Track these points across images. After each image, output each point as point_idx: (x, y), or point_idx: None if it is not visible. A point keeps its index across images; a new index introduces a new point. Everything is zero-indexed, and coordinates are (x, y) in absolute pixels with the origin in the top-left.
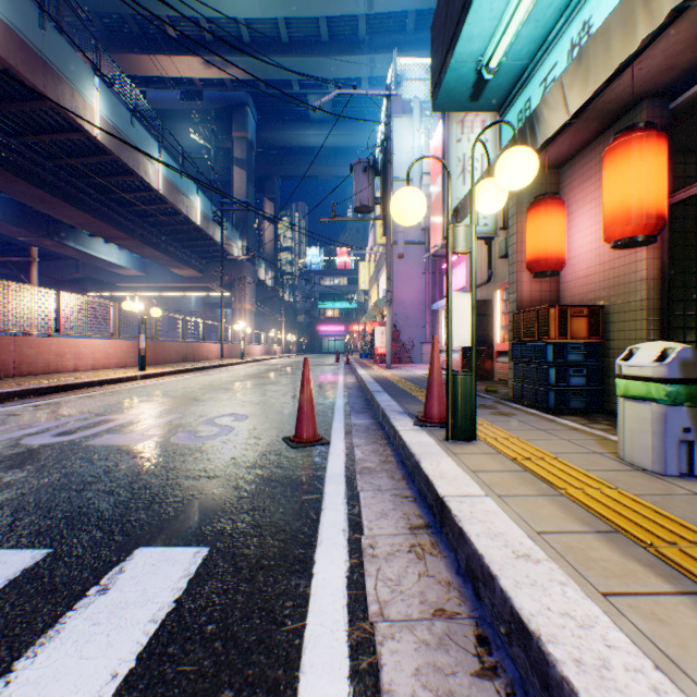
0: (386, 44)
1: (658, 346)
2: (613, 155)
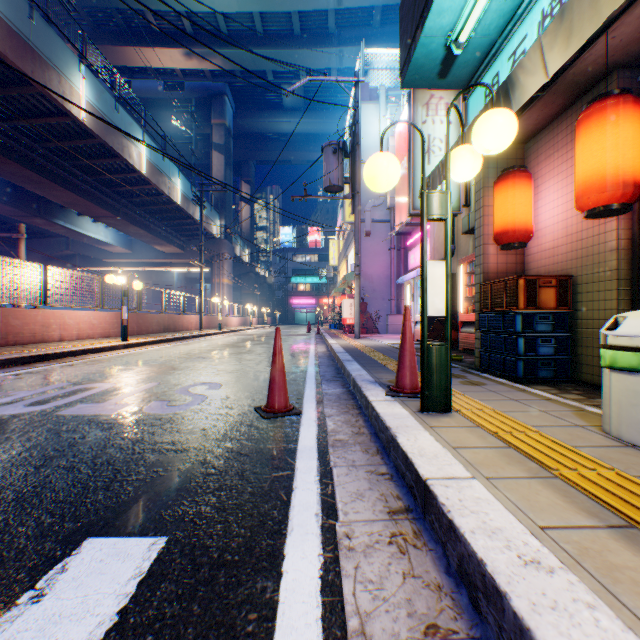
0: (353, 37)
1: None
2: (588, 122)
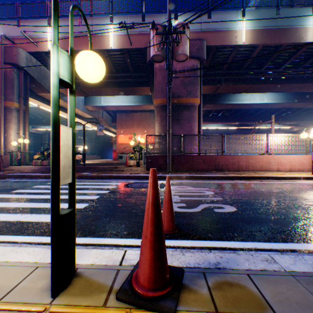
0: None
1: None
2: None
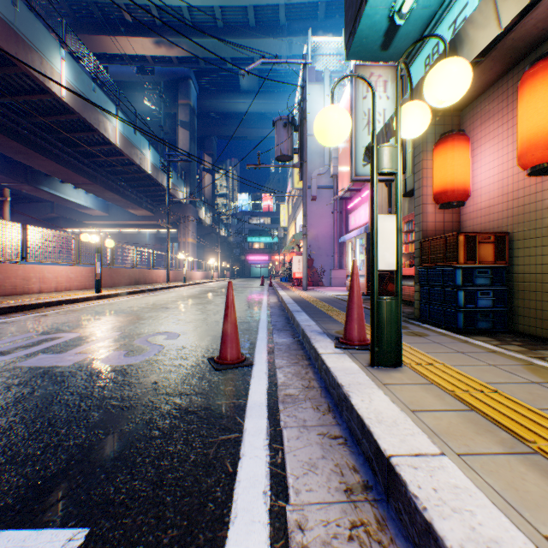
0: (301, 28)
1: None
2: (532, 81)
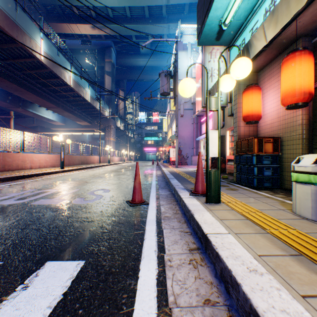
0: (175, 18)
1: (314, 156)
2: (287, 63)
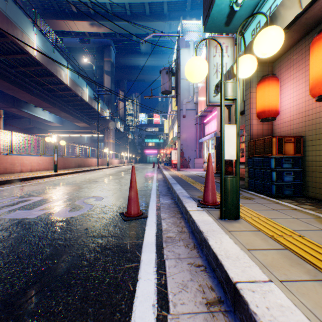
0: (176, 16)
1: None
2: (319, 42)
